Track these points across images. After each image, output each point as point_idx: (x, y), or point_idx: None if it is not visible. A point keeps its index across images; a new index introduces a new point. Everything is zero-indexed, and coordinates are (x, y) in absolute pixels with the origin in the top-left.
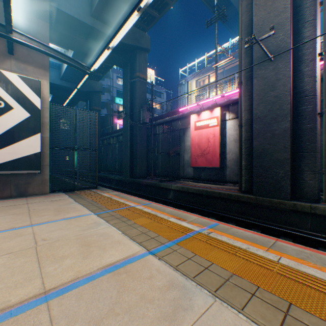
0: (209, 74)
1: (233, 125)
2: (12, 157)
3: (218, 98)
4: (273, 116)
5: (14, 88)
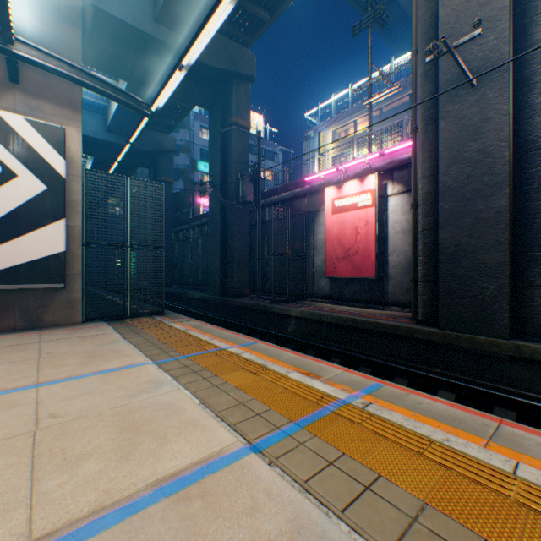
0: (355, 119)
1: (400, 205)
2: (16, 260)
3: (373, 158)
4: (476, 187)
5: (19, 140)
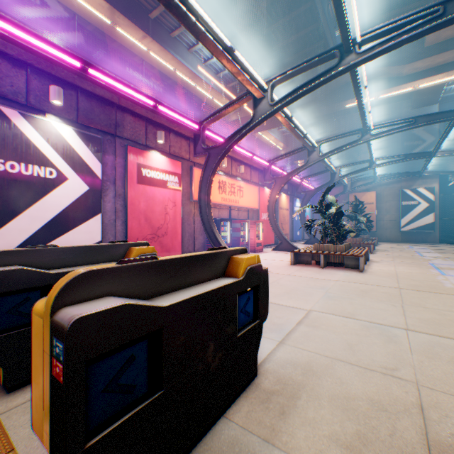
0: None
1: None
2: (419, 224)
3: None
4: None
5: (420, 194)
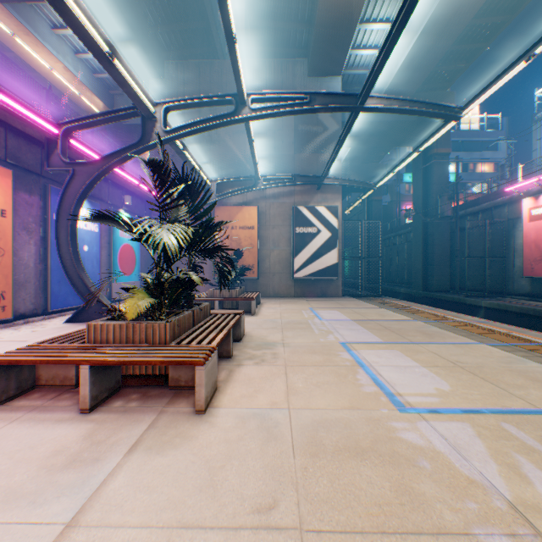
0: None
1: None
2: (320, 267)
3: None
4: None
5: (321, 216)
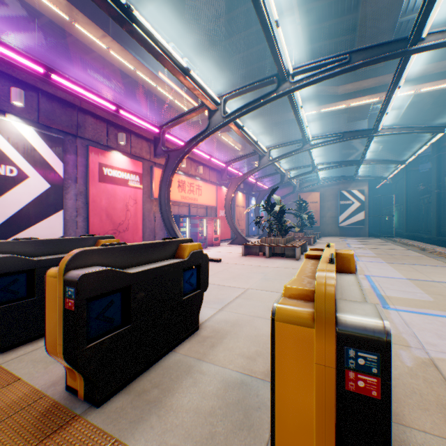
0: None
1: None
2: (353, 221)
3: None
4: None
5: (354, 195)
